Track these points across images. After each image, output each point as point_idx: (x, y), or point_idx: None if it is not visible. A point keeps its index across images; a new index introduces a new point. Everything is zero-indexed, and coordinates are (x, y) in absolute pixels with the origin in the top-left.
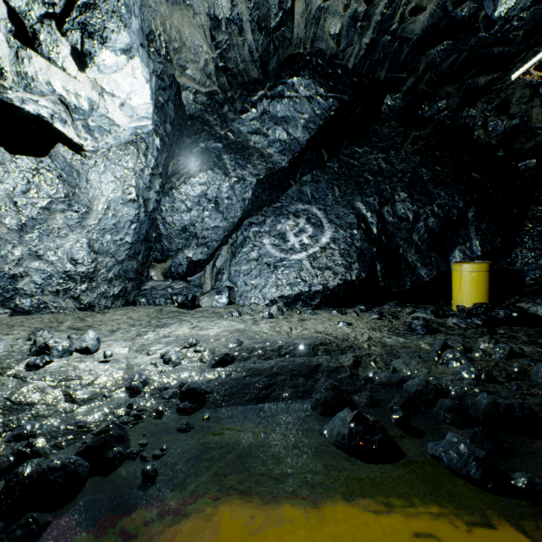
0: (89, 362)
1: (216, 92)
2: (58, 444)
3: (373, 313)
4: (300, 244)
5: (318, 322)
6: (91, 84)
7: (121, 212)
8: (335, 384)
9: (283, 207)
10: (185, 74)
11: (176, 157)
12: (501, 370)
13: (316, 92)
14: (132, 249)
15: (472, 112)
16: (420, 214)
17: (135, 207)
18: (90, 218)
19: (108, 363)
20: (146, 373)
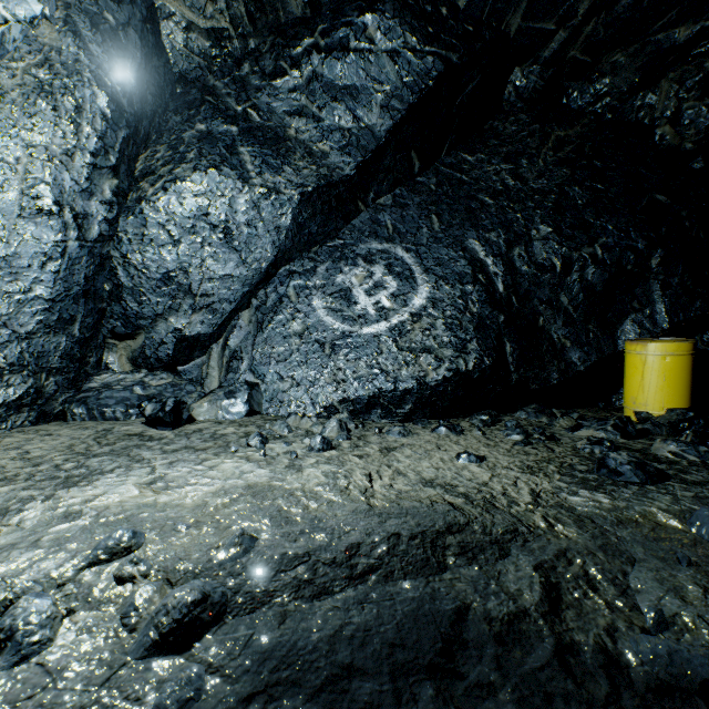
0: None
1: (227, 34)
2: None
3: (511, 431)
4: (376, 308)
5: (419, 453)
6: None
7: (21, 236)
8: None
9: (346, 245)
10: None
11: (152, 147)
12: None
13: (404, 43)
14: (53, 311)
15: (650, 98)
16: (574, 261)
17: (55, 226)
18: None
19: None
20: None
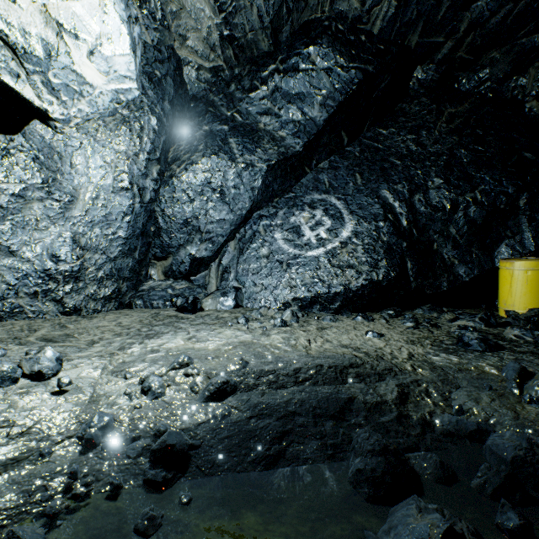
0: (36, 393)
1: (221, 68)
2: None
3: (406, 320)
4: (316, 238)
5: (341, 331)
6: (43, 17)
7: (112, 203)
8: (386, 444)
9: (297, 197)
10: (185, 45)
11: (177, 142)
12: None
13: (335, 63)
14: (126, 245)
15: (521, 81)
16: (459, 203)
17: (129, 196)
18: (75, 208)
19: (63, 396)
20: (113, 411)
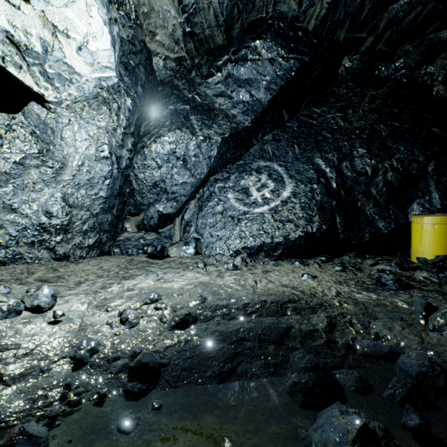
0: (36, 323)
1: (184, 58)
2: None
3: (335, 265)
4: (262, 198)
5: (282, 274)
6: (41, 20)
7: (95, 169)
8: (316, 362)
9: (246, 164)
10: (154, 40)
11: (148, 119)
12: None
13: (277, 54)
14: (106, 203)
15: (430, 69)
16: (379, 169)
17: (108, 163)
18: (64, 173)
19: (58, 325)
20: (98, 337)
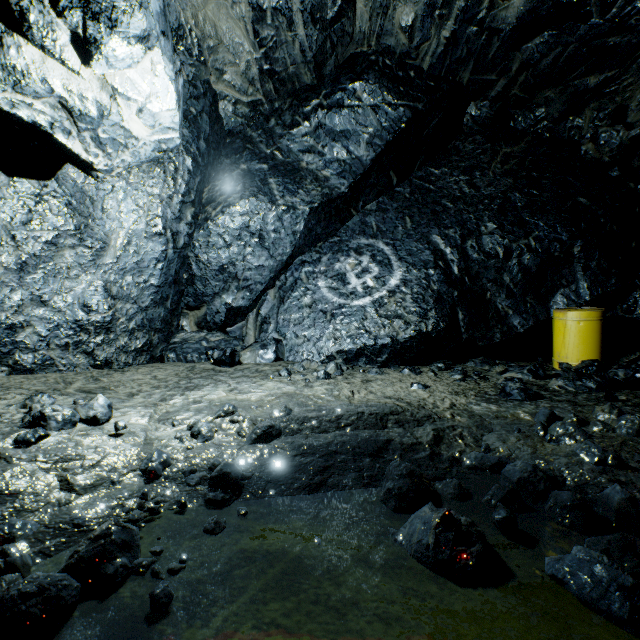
0: (96, 435)
1: (260, 102)
2: (44, 550)
3: (454, 373)
4: (363, 287)
5: (387, 383)
6: (100, 83)
7: (145, 249)
8: (413, 469)
9: (342, 241)
10: (222, 79)
11: (212, 182)
12: (632, 451)
13: (383, 100)
14: (158, 293)
15: (578, 122)
16: (513, 250)
17: (162, 242)
18: (106, 255)
19: (121, 437)
20: (168, 451)
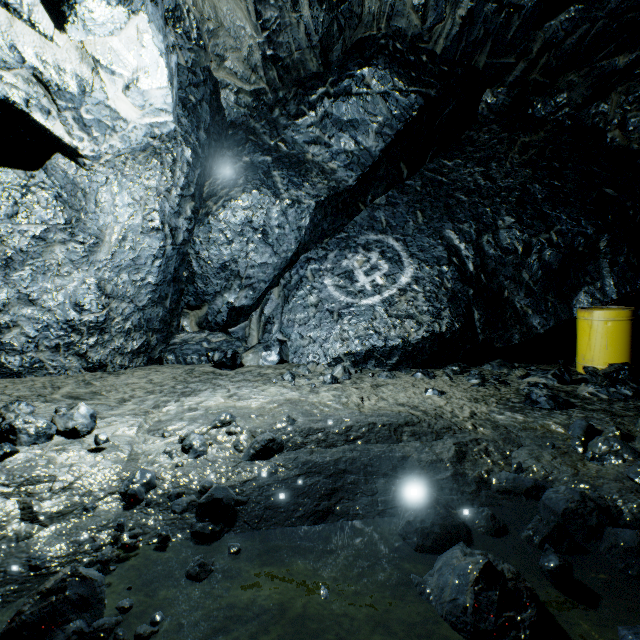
0: (73, 450)
1: (264, 91)
2: None
3: (471, 377)
4: (372, 285)
5: (399, 389)
6: (79, 53)
7: (141, 245)
8: (437, 497)
9: (349, 237)
10: (223, 66)
11: (213, 176)
12: None
13: (393, 86)
14: (156, 292)
15: (603, 107)
16: (532, 245)
17: (160, 237)
18: (100, 251)
19: (101, 453)
20: (154, 469)
